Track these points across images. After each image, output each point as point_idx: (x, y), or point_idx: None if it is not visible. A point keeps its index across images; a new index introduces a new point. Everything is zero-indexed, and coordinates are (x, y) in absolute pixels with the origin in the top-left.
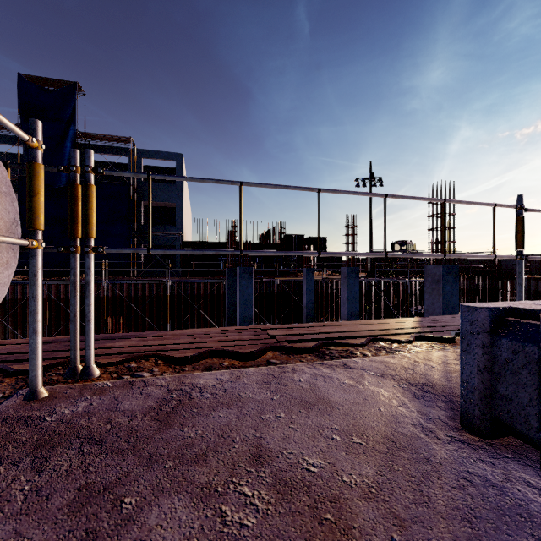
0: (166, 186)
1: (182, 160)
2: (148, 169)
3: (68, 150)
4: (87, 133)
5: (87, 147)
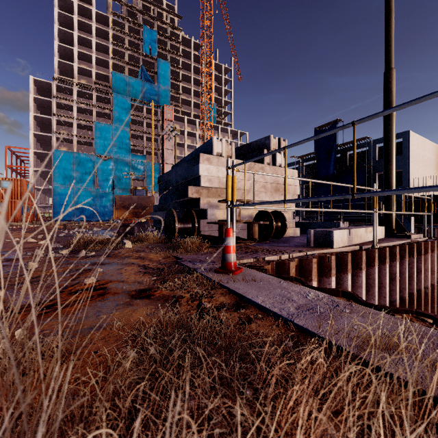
0: None
1: (408, 135)
2: None
3: (332, 157)
4: (342, 143)
5: (344, 150)
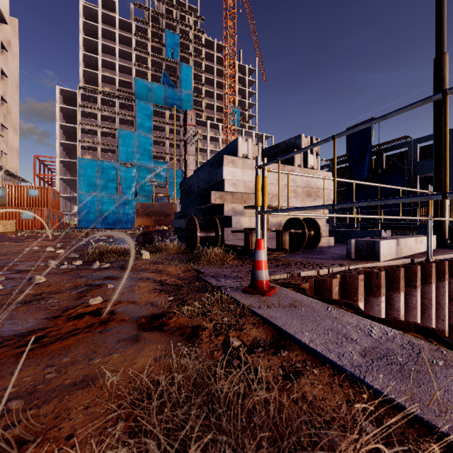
0: None
1: None
2: (431, 147)
3: (367, 159)
4: (378, 144)
5: (380, 151)
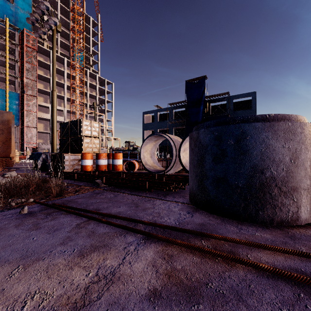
0: (245, 111)
1: (255, 95)
2: (234, 104)
3: (202, 105)
4: (209, 95)
5: (208, 101)
